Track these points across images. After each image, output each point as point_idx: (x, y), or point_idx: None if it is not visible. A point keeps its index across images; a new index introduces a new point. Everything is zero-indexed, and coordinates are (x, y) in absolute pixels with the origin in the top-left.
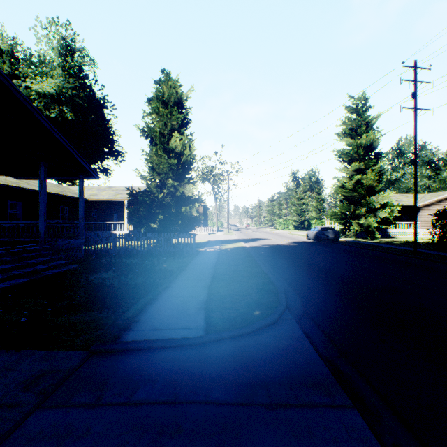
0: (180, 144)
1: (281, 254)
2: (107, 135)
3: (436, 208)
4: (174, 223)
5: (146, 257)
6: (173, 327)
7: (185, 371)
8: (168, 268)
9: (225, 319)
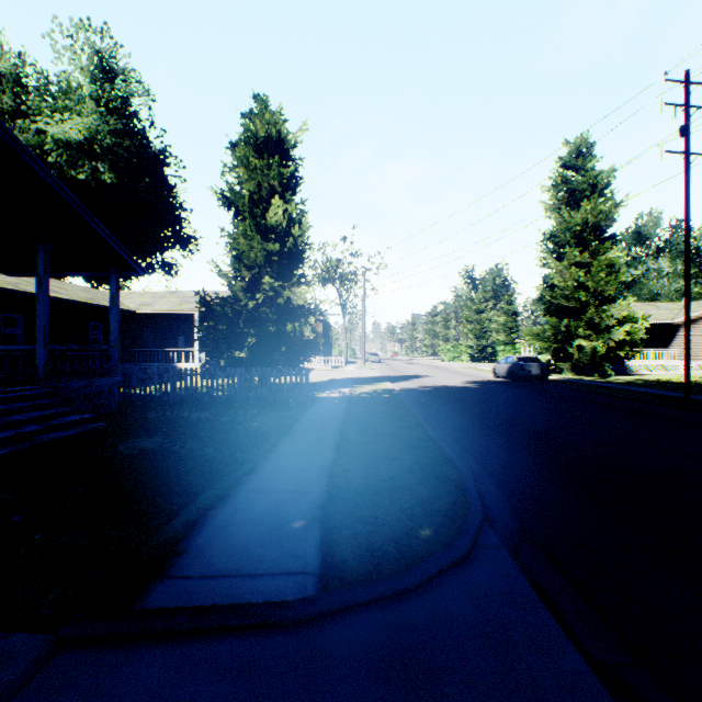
0: (284, 218)
1: (456, 403)
2: (171, 209)
3: None
4: (275, 350)
5: (225, 408)
6: (252, 571)
7: None
8: (260, 429)
9: (362, 549)
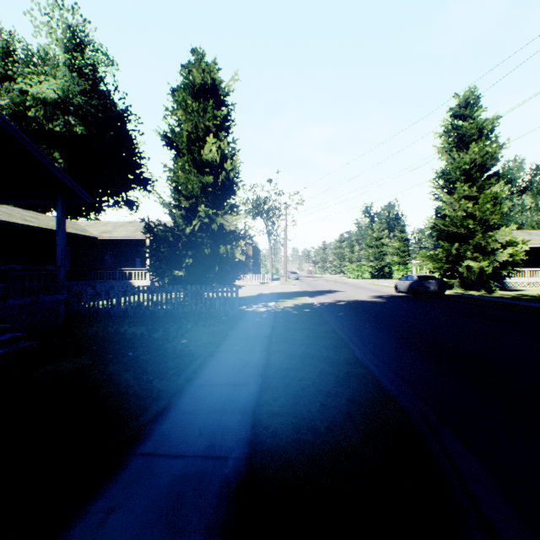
0: (218, 154)
1: (371, 318)
2: (132, 157)
3: None
4: (210, 269)
5: (162, 322)
6: None
7: None
8: (188, 347)
9: None
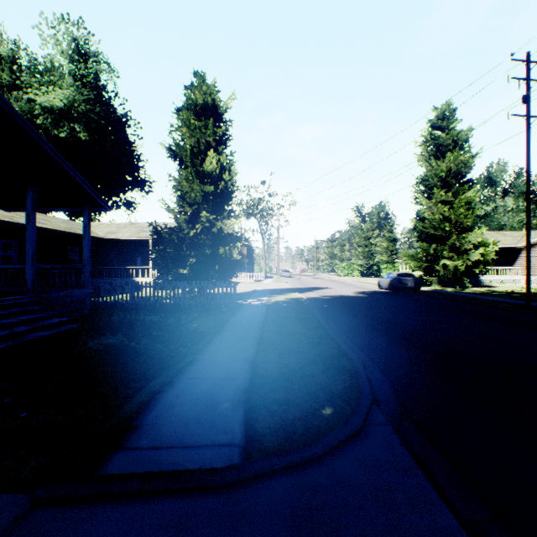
0: (217, 166)
1: (349, 309)
2: (131, 160)
3: None
4: (210, 268)
5: (172, 312)
6: (190, 443)
7: None
8: (199, 329)
9: (277, 425)
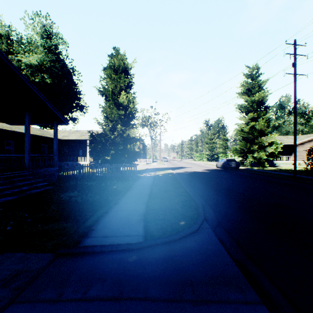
0: (126, 100)
1: (199, 178)
2: (75, 94)
3: (307, 145)
4: (122, 156)
5: (102, 180)
6: (120, 235)
7: (128, 271)
8: (117, 189)
9: (159, 228)
